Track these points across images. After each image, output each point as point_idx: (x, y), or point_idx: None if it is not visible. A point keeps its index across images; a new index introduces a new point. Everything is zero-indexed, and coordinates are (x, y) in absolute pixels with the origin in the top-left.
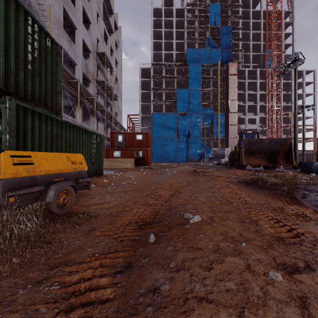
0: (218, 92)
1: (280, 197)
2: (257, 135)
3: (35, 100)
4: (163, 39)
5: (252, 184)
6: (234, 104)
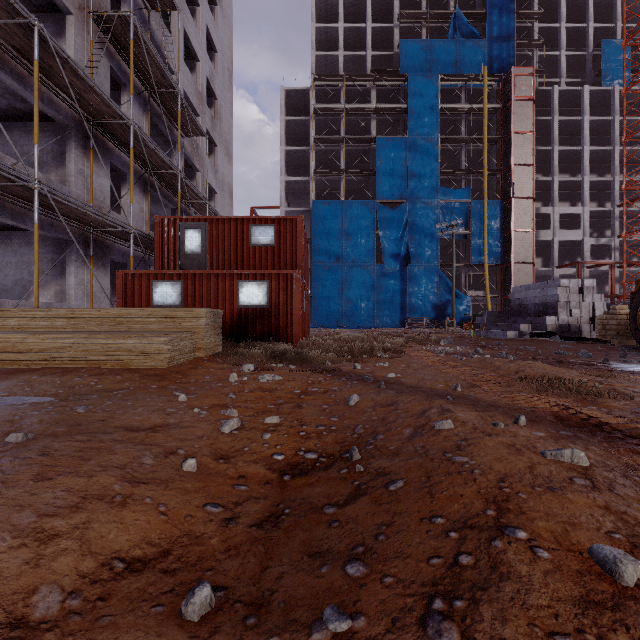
0: (483, 145)
1: None
2: None
3: None
4: (341, 22)
5: None
6: (527, 176)
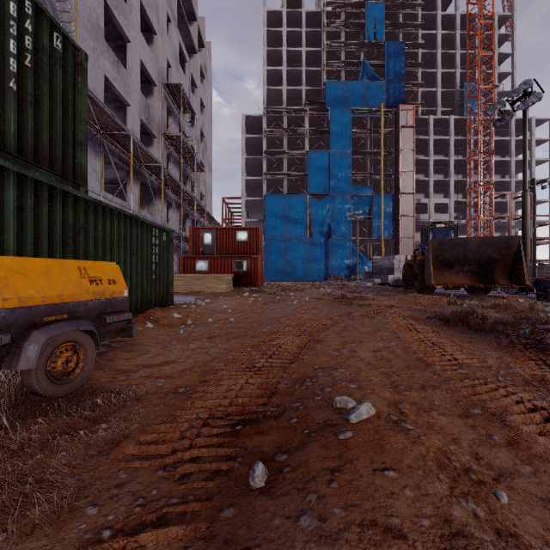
0: (381, 157)
1: (526, 351)
2: (455, 231)
3: (25, 154)
4: (285, 66)
5: (458, 323)
6: (410, 179)
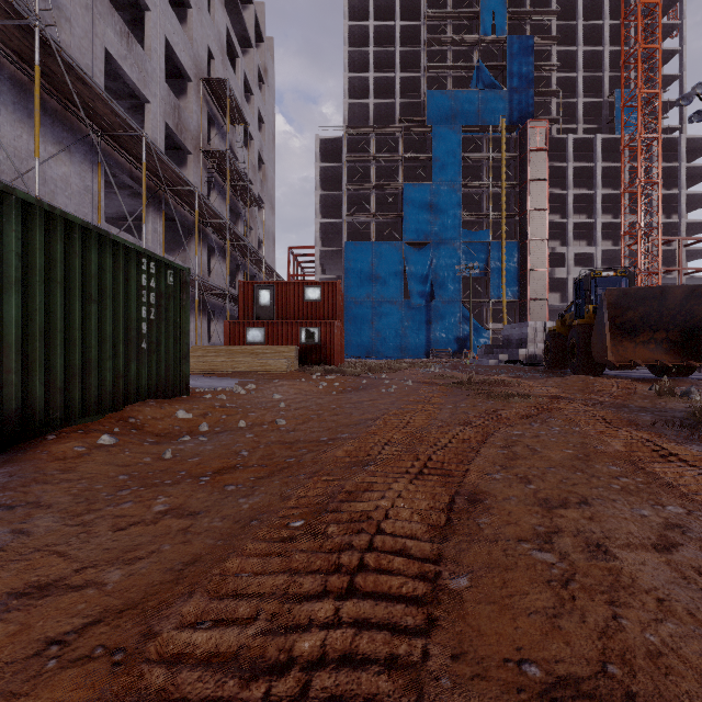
0: (502, 191)
1: None
2: (630, 282)
3: None
4: (372, 72)
5: None
6: (541, 220)
